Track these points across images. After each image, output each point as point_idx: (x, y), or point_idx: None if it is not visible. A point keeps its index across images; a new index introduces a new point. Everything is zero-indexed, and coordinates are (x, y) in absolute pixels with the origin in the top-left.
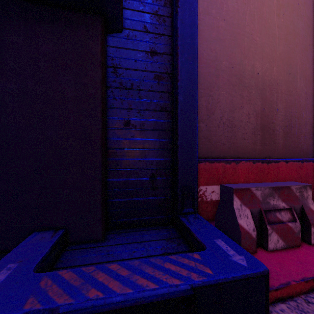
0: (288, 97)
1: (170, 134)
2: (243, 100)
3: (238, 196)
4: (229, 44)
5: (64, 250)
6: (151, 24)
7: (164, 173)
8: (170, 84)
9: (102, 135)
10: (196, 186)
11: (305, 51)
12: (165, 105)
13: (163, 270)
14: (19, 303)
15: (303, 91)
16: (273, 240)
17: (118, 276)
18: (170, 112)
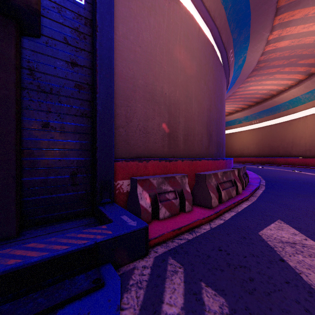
0: (186, 114)
1: (90, 137)
2: (155, 113)
3: (141, 185)
4: (144, 67)
5: None
6: (72, 37)
7: (84, 171)
8: (90, 94)
9: (16, 135)
10: (112, 180)
11: (198, 82)
12: (86, 112)
13: (76, 238)
14: None
15: (196, 110)
16: (162, 212)
17: (36, 249)
18: (90, 118)
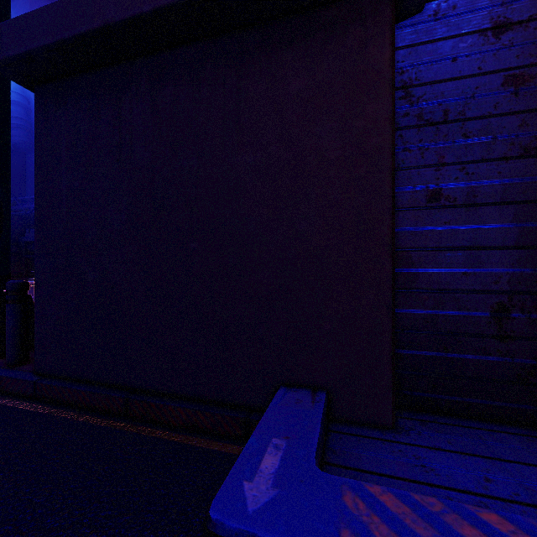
0: None
1: None
2: None
3: None
4: None
5: (328, 430)
6: None
7: (532, 304)
8: None
9: (392, 222)
10: None
11: None
12: (536, 142)
13: None
14: (328, 531)
15: None
16: None
17: None
18: None
